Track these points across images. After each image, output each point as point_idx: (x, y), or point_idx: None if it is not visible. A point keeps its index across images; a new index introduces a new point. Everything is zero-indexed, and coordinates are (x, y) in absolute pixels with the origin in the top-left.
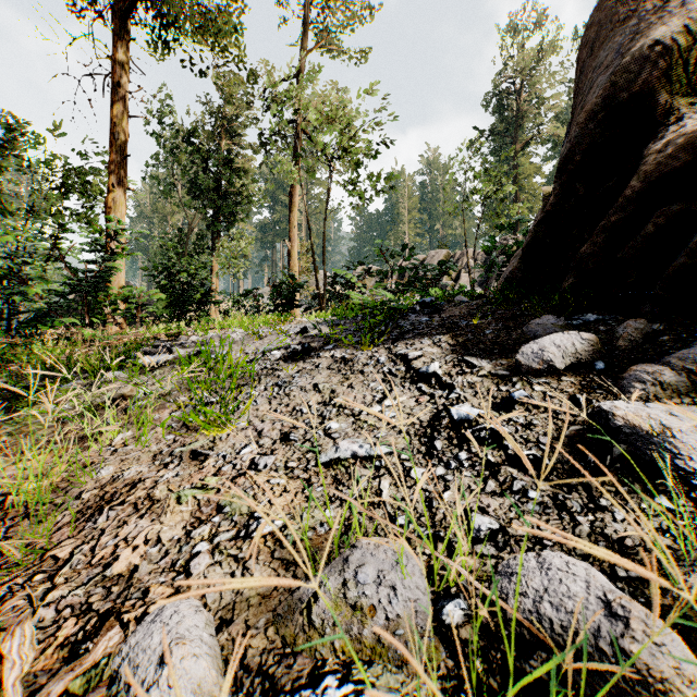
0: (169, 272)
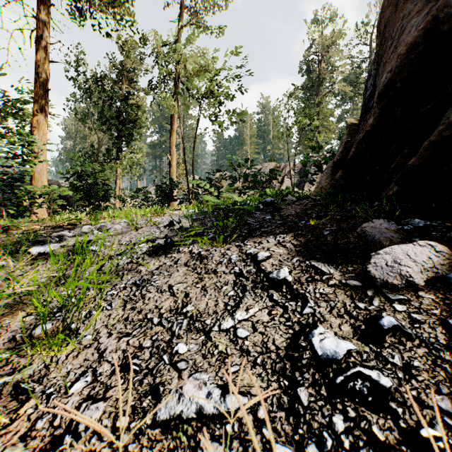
0: (80, 175)
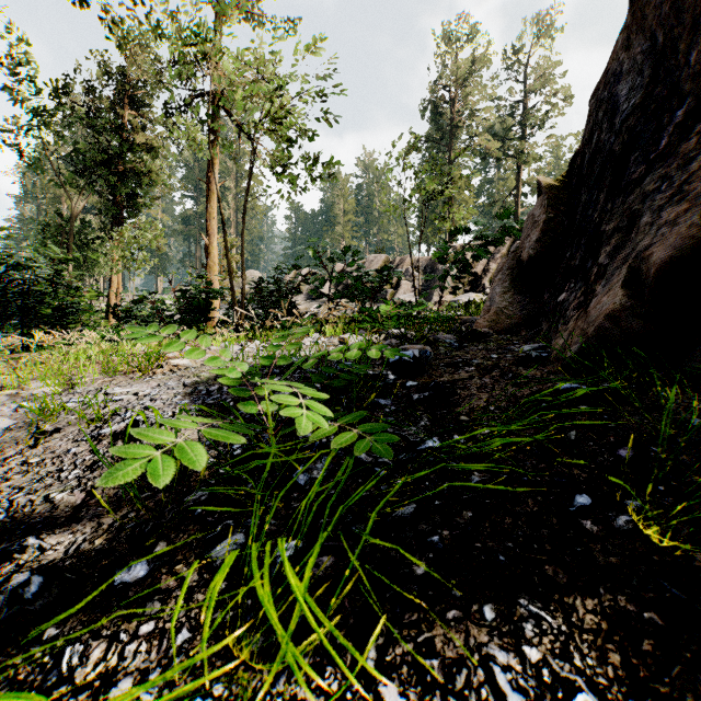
0: (8, 267)
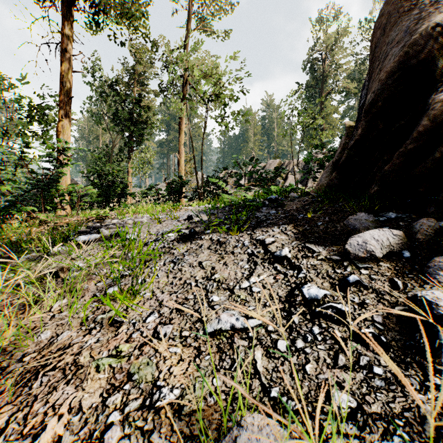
0: (99, 174)
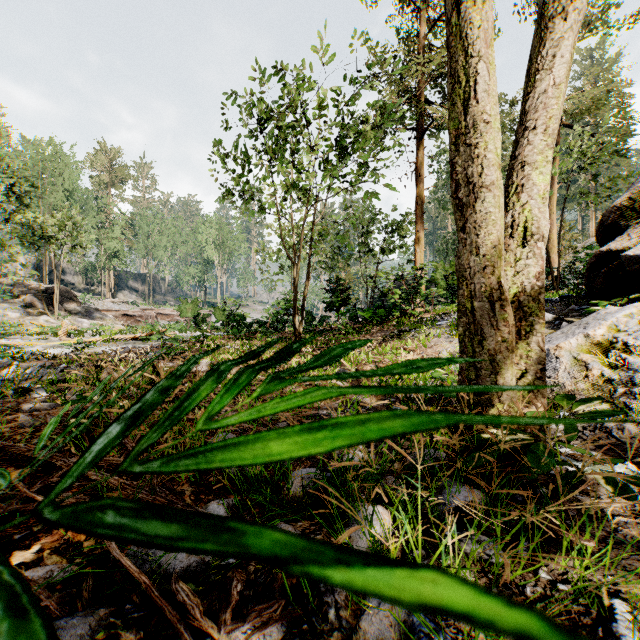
0: (447, 274)
